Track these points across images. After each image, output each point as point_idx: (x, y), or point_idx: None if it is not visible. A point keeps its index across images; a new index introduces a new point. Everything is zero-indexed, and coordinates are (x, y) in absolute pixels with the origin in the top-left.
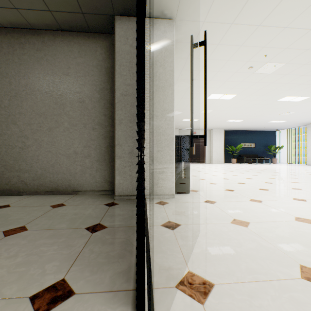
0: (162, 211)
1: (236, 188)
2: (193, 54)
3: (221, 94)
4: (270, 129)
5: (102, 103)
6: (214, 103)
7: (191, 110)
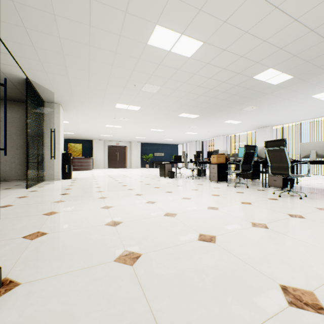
0: (48, 182)
1: (100, 177)
2: (78, 112)
3: (113, 125)
4: (174, 144)
5: (22, 136)
6: (113, 128)
7: (51, 149)
